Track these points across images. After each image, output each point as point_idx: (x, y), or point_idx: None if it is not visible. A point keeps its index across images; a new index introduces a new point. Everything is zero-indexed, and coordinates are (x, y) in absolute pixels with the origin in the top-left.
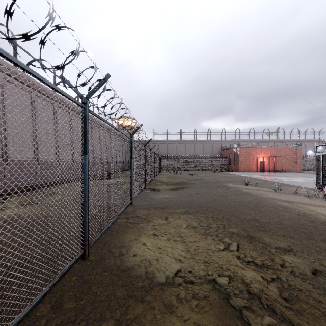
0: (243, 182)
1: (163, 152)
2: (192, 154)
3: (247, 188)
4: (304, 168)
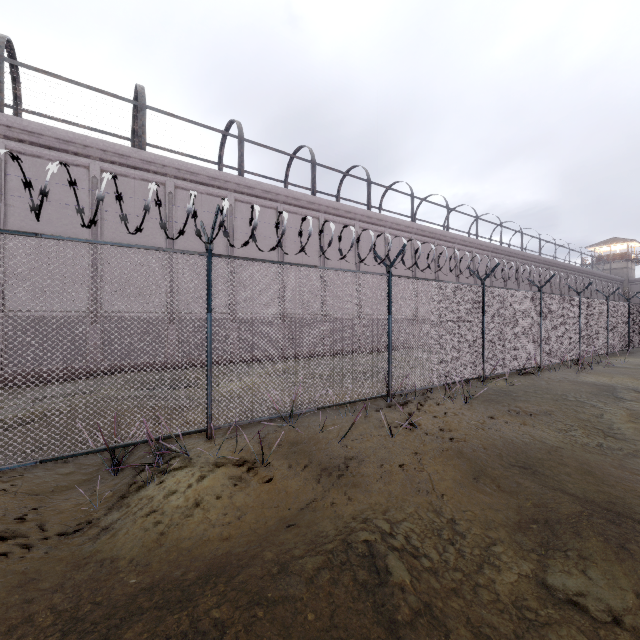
0: None
1: None
2: None
3: None
4: None
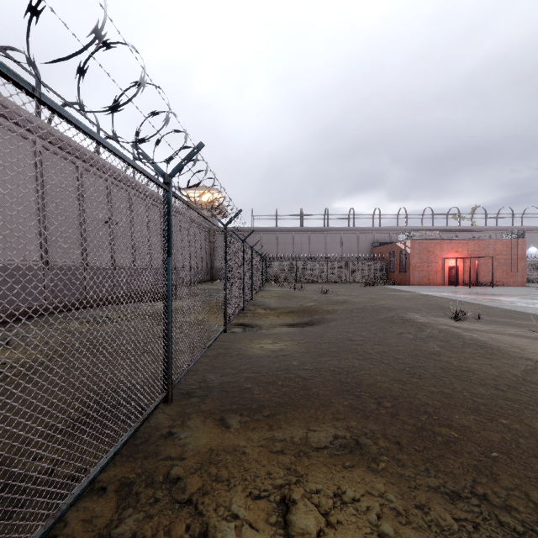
0: (438, 308)
1: (270, 250)
2: (321, 252)
3: (465, 328)
4: (526, 278)
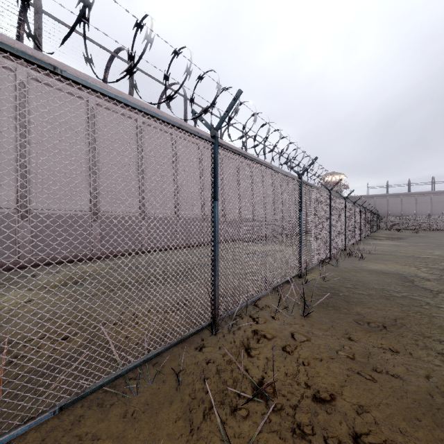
0: None
1: (382, 209)
2: (427, 209)
3: None
4: None
